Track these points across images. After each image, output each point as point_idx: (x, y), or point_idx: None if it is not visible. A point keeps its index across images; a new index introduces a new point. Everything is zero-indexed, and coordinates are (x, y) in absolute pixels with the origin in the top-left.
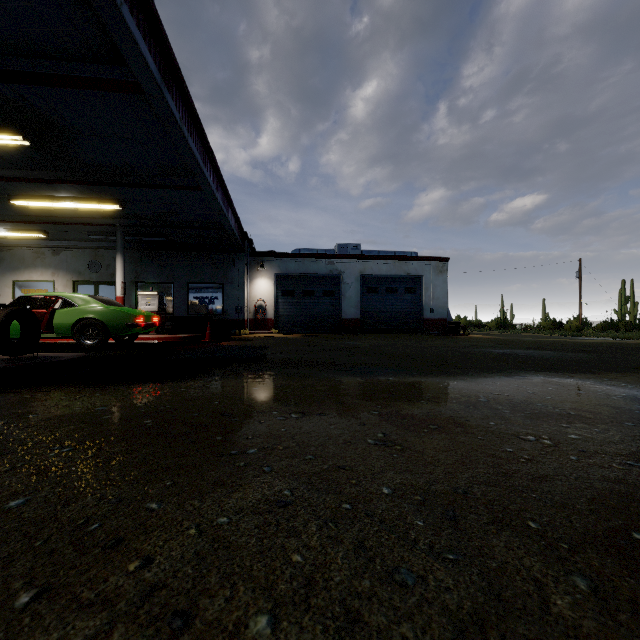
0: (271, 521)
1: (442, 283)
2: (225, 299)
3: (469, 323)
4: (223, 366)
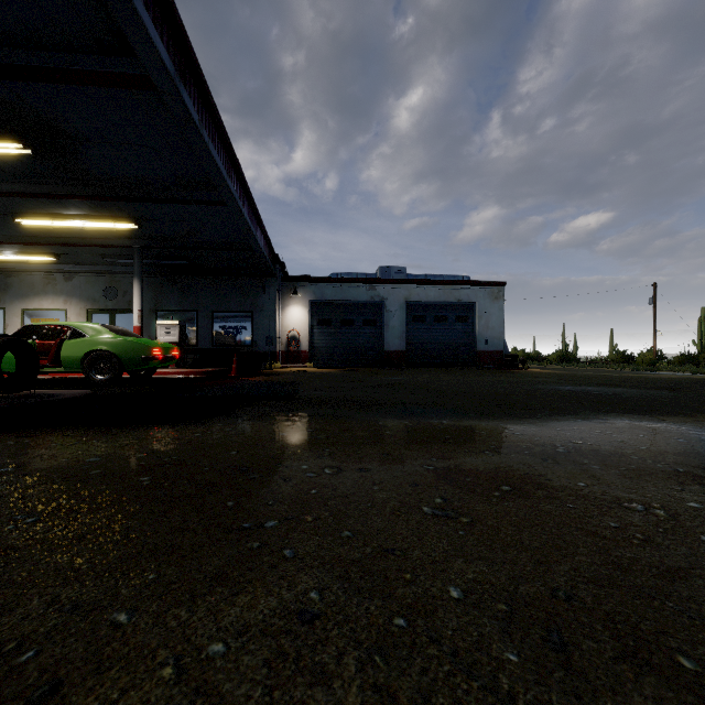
0: (288, 651)
1: (498, 311)
2: (254, 329)
3: (527, 356)
4: (248, 406)
